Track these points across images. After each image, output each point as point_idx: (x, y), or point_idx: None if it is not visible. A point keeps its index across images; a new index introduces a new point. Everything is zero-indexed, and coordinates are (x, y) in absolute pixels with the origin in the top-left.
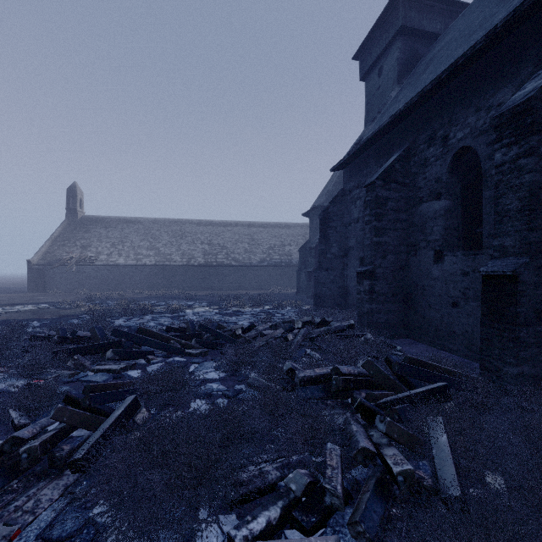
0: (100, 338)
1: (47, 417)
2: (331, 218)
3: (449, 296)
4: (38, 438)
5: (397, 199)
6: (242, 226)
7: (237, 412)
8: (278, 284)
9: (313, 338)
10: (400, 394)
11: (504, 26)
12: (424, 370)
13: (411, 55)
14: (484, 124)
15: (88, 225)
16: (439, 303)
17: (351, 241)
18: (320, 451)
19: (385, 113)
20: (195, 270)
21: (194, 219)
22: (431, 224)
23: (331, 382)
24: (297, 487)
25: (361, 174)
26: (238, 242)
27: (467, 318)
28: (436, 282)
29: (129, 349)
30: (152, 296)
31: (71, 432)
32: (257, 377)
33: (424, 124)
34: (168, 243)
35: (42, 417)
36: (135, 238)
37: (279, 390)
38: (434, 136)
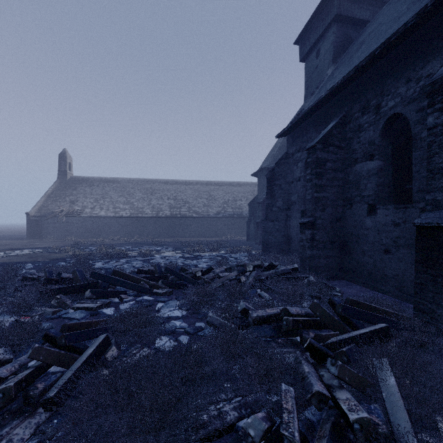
0: (80, 279)
1: (27, 355)
2: (276, 177)
3: (381, 244)
4: (15, 376)
5: (335, 160)
6: (201, 184)
7: (197, 351)
8: (231, 232)
9: (263, 279)
10: (345, 334)
11: (434, 5)
12: (365, 312)
13: (344, 39)
14: (414, 93)
15: (76, 184)
16: (372, 250)
17: (293, 197)
18: (275, 392)
19: (323, 87)
20: (162, 221)
21: (162, 179)
22: (365, 182)
23: (280, 321)
24: (256, 433)
25: (302, 139)
26: (198, 198)
27: (398, 263)
28: (369, 232)
29: (105, 289)
30: (127, 242)
31: (48, 368)
32: (214, 316)
33: (359, 95)
34: (141, 199)
35: (24, 352)
36: (113, 194)
37: (235, 329)
38: (368, 105)
